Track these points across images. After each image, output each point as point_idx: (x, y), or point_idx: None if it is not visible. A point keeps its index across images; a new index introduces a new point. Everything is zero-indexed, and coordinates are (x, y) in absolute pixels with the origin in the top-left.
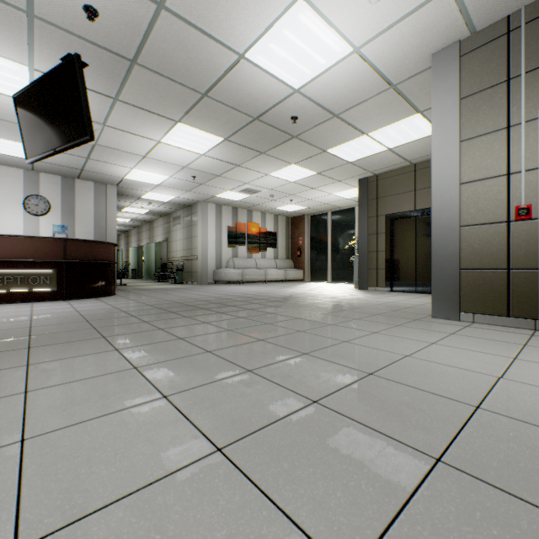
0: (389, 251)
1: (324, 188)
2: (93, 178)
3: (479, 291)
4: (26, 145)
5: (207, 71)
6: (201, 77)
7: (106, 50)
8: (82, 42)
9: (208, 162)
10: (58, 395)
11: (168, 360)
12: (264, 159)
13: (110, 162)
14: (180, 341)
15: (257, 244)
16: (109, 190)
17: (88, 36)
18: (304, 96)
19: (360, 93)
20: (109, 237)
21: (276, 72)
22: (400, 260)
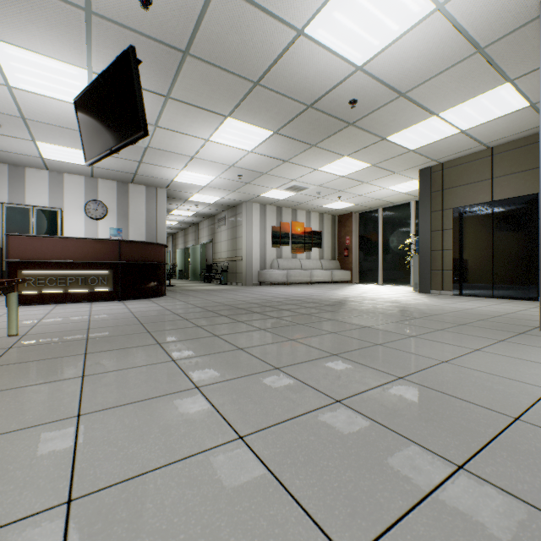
0: (458, 249)
1: (378, 181)
2: (144, 182)
3: None
4: (85, 147)
5: (261, 54)
6: (254, 63)
7: (159, 42)
8: (136, 36)
9: (255, 159)
10: (113, 423)
11: (233, 378)
12: (314, 152)
13: (161, 165)
14: (240, 352)
15: (301, 244)
16: (159, 193)
17: (141, 29)
18: (367, 74)
19: (435, 63)
20: (159, 238)
21: (338, 47)
22: (472, 260)
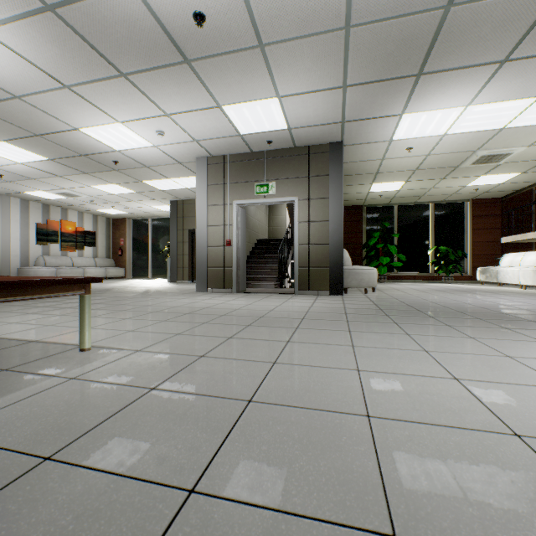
0: (191, 255)
1: (144, 202)
2: None
3: (215, 278)
4: None
5: (46, 127)
6: (39, 128)
7: None
8: None
9: (25, 168)
10: (4, 319)
11: (46, 311)
12: (87, 177)
13: None
14: (43, 307)
15: (74, 243)
16: None
17: None
18: (123, 154)
19: (161, 161)
20: None
21: (103, 140)
22: None
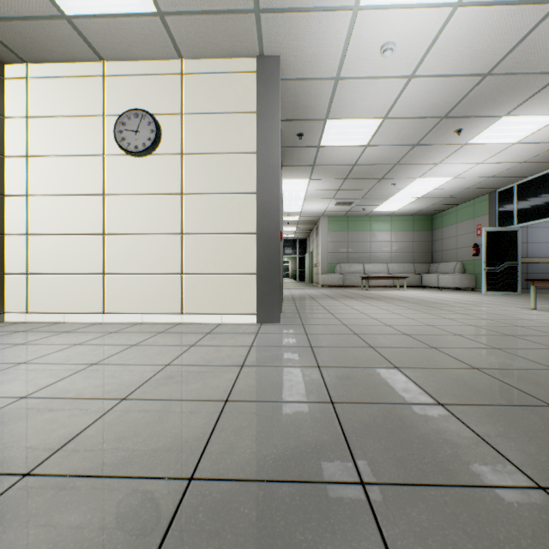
0: None
1: None
2: None
3: None
4: None
5: None
6: None
7: None
8: None
9: None
10: None
11: None
12: None
13: None
14: None
15: None
16: None
17: None
18: None
19: None
20: None
21: None
22: None
